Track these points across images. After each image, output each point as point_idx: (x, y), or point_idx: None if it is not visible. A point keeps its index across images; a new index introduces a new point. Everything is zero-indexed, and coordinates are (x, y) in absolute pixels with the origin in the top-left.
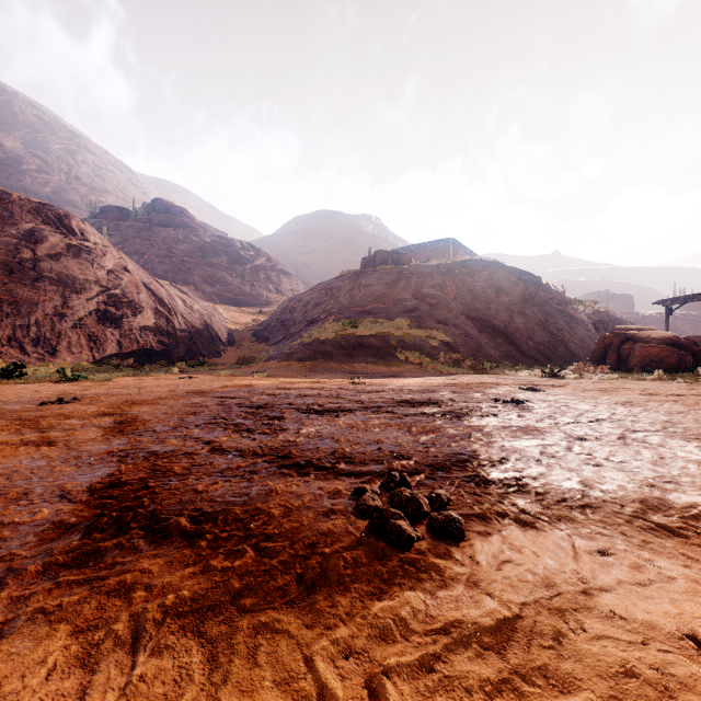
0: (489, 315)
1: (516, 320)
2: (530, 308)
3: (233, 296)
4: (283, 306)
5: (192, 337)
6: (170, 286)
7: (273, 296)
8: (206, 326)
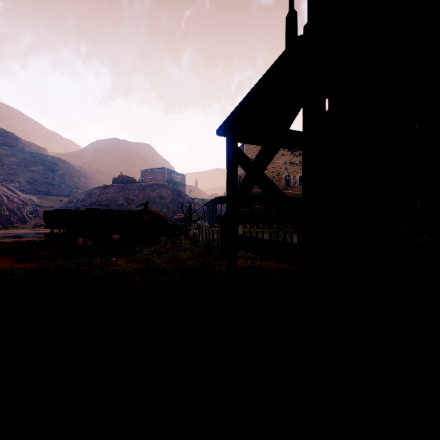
0: (152, 208)
1: (163, 210)
2: (172, 205)
3: (46, 190)
4: (69, 199)
5: (11, 216)
6: (1, 186)
7: (73, 190)
8: (20, 210)
